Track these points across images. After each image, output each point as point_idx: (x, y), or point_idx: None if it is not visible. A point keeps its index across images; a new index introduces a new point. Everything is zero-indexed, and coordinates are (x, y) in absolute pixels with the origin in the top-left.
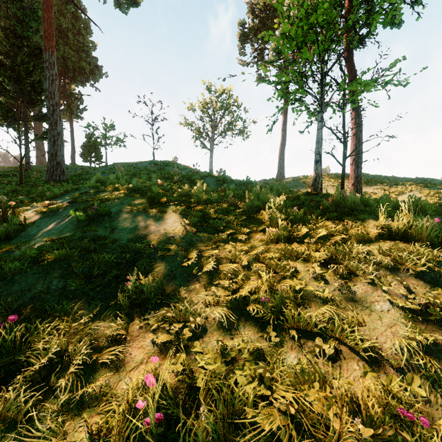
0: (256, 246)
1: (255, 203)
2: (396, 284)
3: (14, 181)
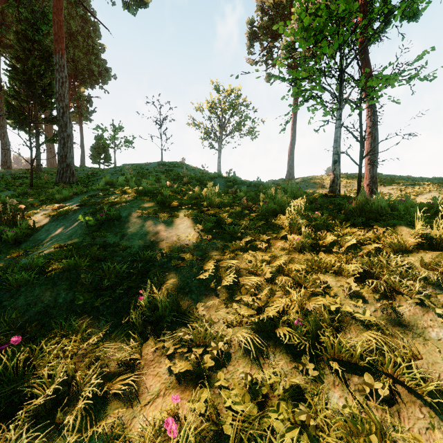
0: (278, 256)
1: (271, 206)
2: None
3: (25, 184)
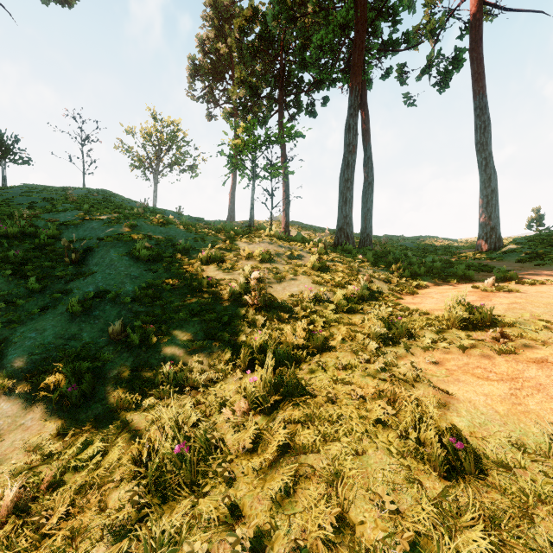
0: (223, 238)
1: (218, 227)
2: (262, 244)
3: None
